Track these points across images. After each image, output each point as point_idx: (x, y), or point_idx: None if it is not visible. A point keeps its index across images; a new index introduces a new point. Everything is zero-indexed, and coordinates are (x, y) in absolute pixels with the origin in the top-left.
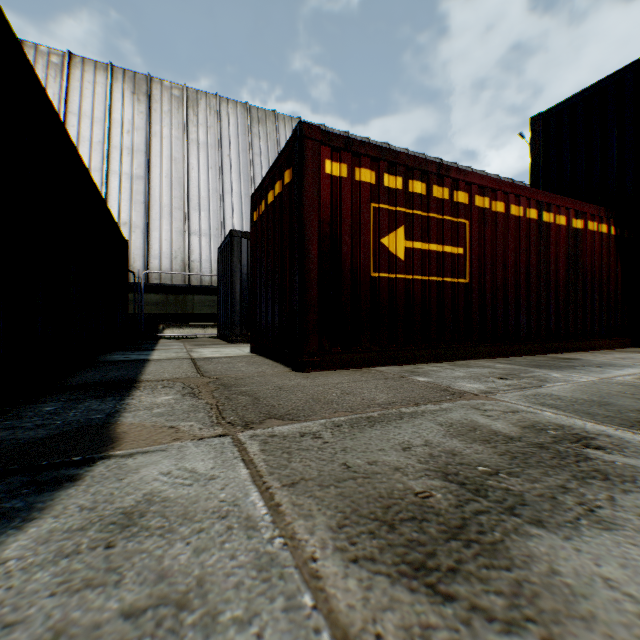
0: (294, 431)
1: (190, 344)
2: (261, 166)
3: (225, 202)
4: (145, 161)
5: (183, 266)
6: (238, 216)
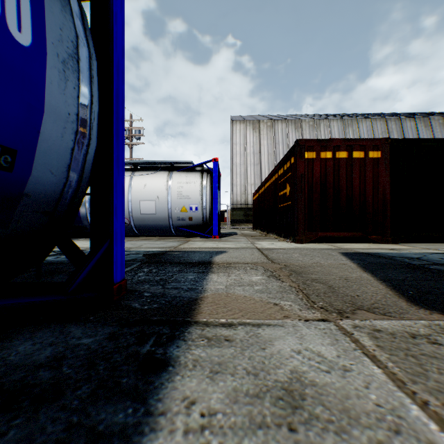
0: None
1: None
2: None
3: None
4: None
5: None
6: None
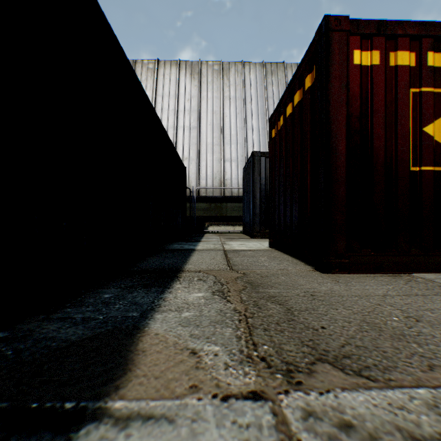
0: (383, 418)
1: (224, 237)
2: (273, 105)
3: (248, 136)
4: (197, 117)
5: (220, 183)
6: (257, 145)
